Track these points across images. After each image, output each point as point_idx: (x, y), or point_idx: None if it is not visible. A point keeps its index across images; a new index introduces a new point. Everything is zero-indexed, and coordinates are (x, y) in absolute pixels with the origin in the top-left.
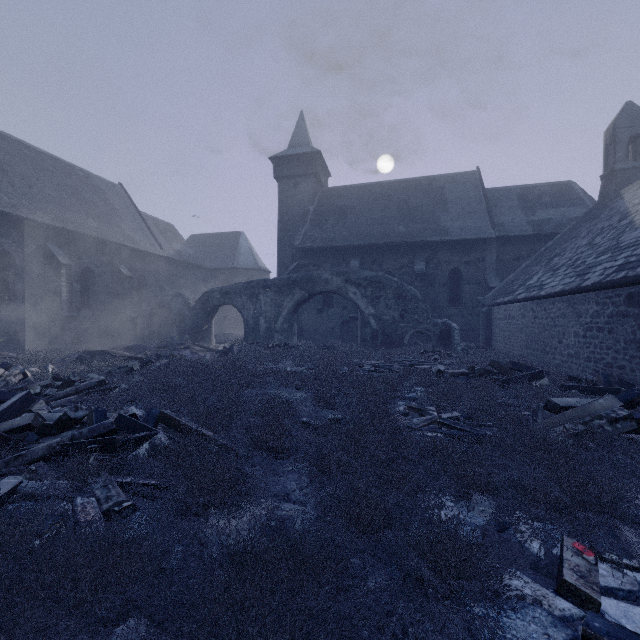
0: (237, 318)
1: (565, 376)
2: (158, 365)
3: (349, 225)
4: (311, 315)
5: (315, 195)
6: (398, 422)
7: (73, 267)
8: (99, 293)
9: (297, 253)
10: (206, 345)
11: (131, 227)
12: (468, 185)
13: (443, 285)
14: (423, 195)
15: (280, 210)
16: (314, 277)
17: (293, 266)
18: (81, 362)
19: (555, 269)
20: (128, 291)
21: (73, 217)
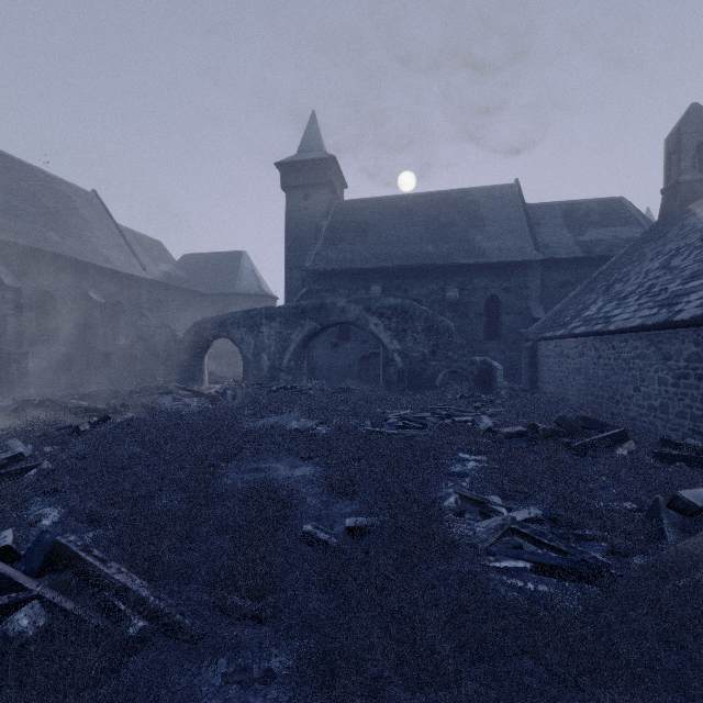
0: (238, 352)
1: (657, 439)
2: (117, 422)
3: (369, 244)
4: (324, 350)
5: (329, 209)
6: (457, 542)
7: (26, 291)
8: (61, 323)
9: (308, 276)
10: (196, 387)
11: (105, 243)
12: (506, 200)
13: (479, 315)
14: (455, 210)
15: (288, 226)
16: (328, 305)
17: (303, 292)
18: (18, 416)
19: (621, 298)
20: (99, 321)
21: (26, 228)
